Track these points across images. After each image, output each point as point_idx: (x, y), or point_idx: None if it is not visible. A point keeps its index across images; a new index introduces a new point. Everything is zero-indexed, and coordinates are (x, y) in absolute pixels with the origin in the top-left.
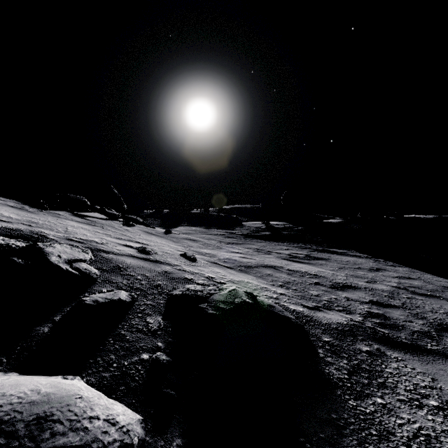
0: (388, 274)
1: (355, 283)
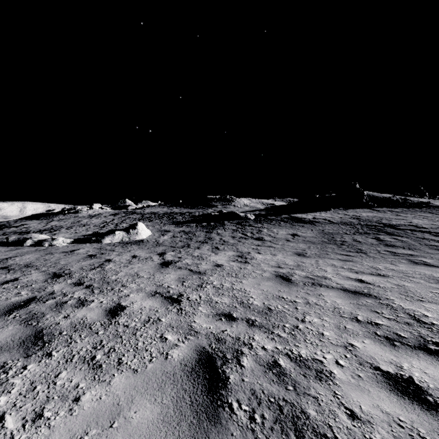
0: None
1: None
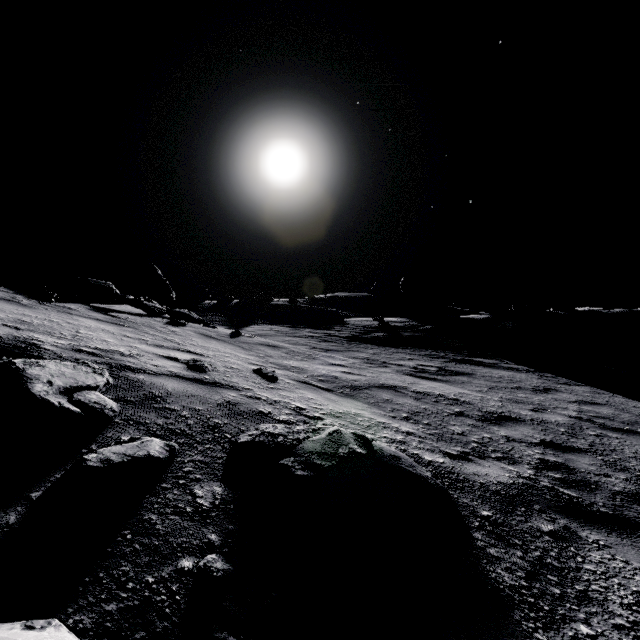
0: (562, 397)
1: (516, 412)
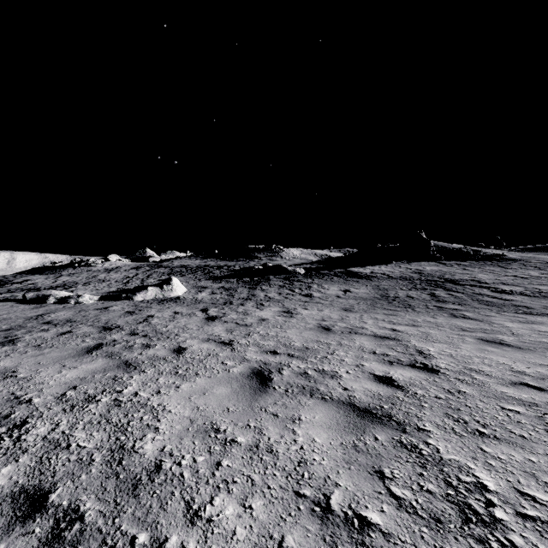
0: None
1: None
